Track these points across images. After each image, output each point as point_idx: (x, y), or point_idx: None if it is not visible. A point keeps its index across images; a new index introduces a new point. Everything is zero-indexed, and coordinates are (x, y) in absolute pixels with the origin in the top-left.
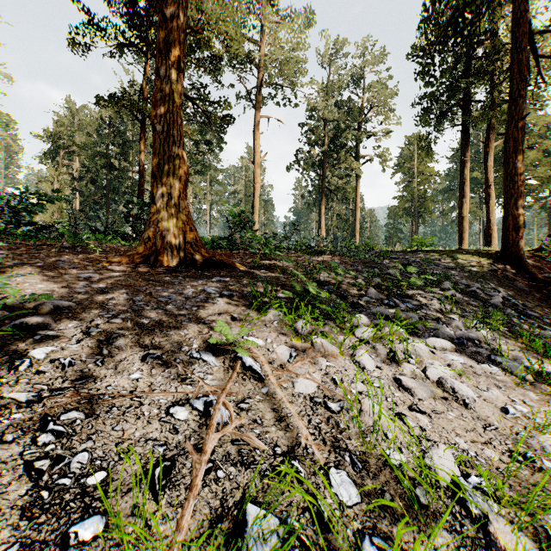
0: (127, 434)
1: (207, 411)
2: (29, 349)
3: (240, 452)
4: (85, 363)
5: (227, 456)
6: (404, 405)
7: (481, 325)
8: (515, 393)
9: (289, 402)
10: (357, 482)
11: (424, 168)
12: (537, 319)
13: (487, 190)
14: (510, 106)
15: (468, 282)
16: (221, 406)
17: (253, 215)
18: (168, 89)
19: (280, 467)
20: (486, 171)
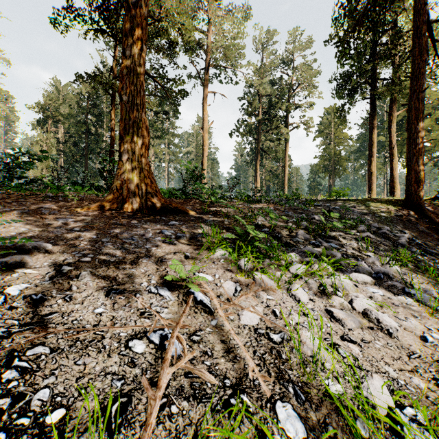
0: (88, 368)
1: (163, 345)
2: (6, 286)
3: (192, 385)
4: (55, 299)
5: (180, 390)
6: (336, 335)
7: (393, 261)
8: (429, 322)
9: (236, 333)
10: (302, 415)
11: (339, 133)
12: (437, 256)
13: (391, 151)
14: (413, 81)
15: (379, 225)
16: (175, 340)
17: (202, 171)
18: (132, 66)
19: (230, 402)
20: (391, 135)
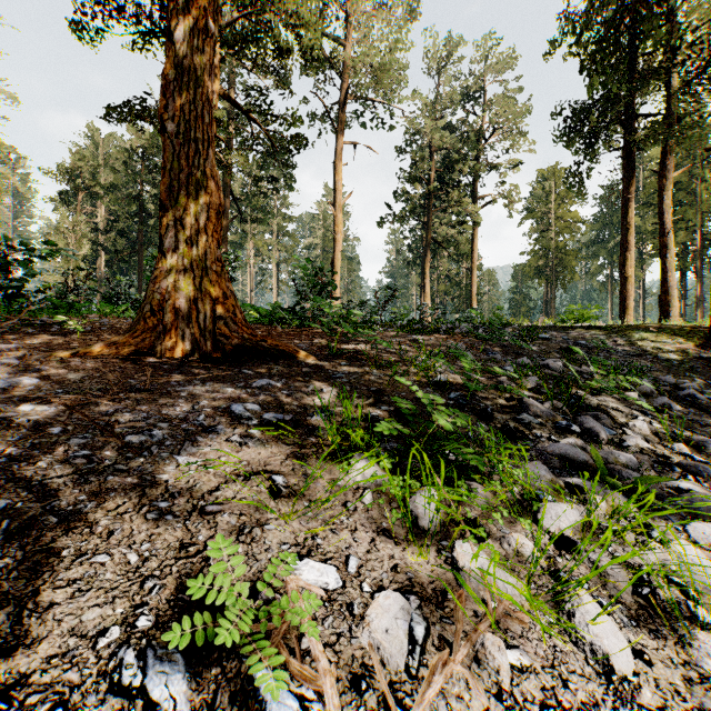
0: None
1: None
2: None
3: None
4: None
5: None
6: None
7: None
8: None
9: None
10: None
11: (564, 212)
12: None
13: (663, 239)
14: None
15: (674, 379)
16: None
17: (333, 277)
18: (187, 63)
19: None
20: (662, 213)
